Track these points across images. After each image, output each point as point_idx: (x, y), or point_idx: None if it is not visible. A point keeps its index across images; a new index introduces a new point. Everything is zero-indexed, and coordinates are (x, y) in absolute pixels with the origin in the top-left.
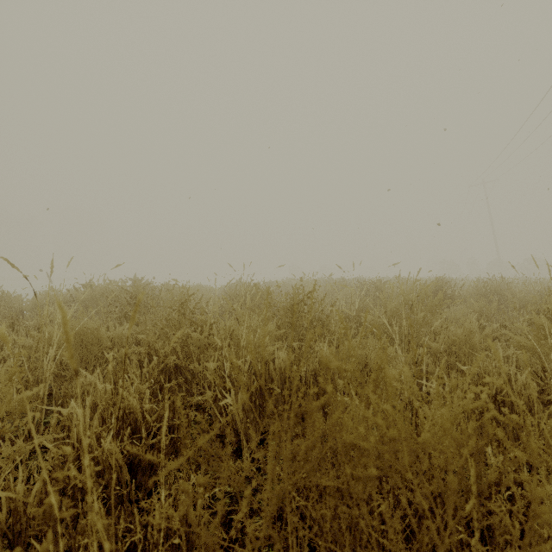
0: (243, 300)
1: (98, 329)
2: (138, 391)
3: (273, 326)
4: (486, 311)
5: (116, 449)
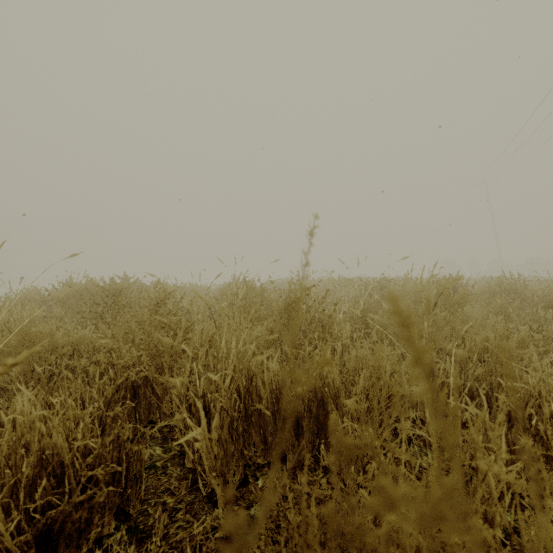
0: (236, 299)
1: (54, 333)
2: (74, 418)
3: (263, 329)
4: (508, 311)
5: (0, 528)
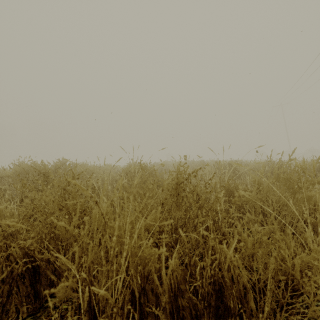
0: (134, 176)
1: None
2: None
3: (158, 213)
4: None
5: None
